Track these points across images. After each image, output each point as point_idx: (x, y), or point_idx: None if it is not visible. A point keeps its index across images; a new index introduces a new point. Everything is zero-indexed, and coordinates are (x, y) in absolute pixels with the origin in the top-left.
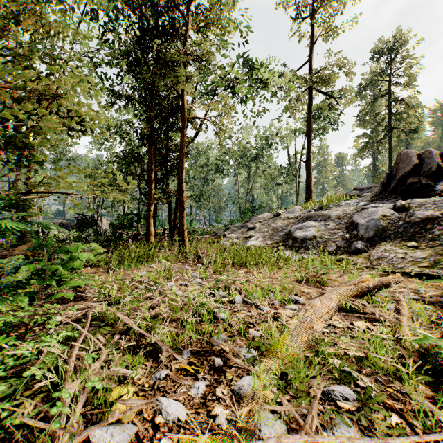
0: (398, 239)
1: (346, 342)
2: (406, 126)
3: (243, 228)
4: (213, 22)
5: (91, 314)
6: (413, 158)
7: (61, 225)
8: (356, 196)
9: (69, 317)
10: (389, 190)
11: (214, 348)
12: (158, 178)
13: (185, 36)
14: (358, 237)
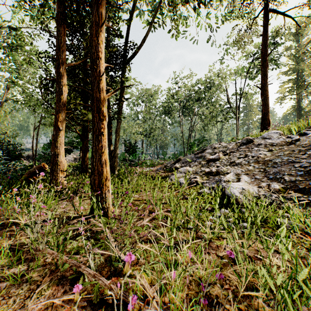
0: None
1: None
2: None
3: (200, 159)
4: None
5: None
6: None
7: (26, 157)
8: None
9: None
10: None
11: None
12: (81, 85)
13: None
14: None
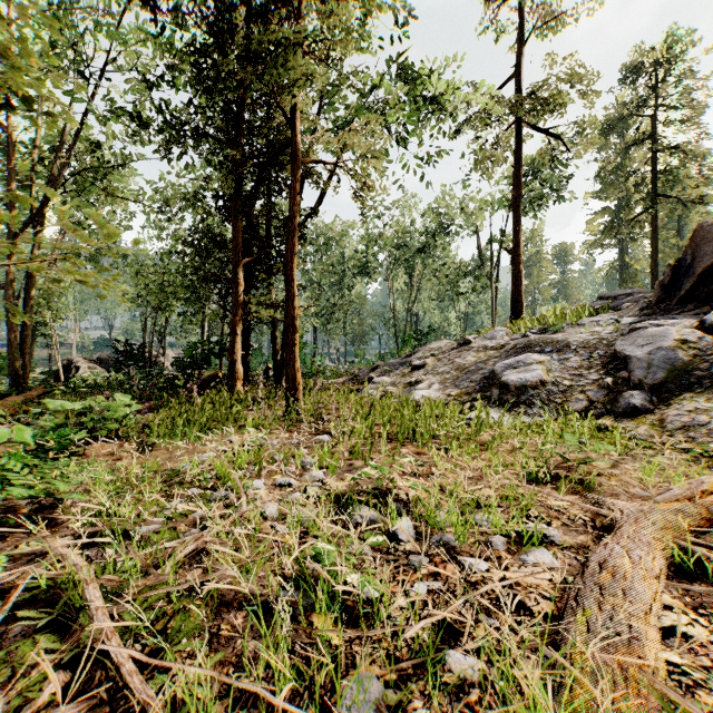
0: None
1: None
2: (682, 192)
3: (404, 366)
4: None
5: (23, 586)
6: None
7: (98, 361)
8: (608, 310)
9: None
10: (679, 295)
11: None
12: (251, 276)
13: (297, 10)
14: (632, 382)
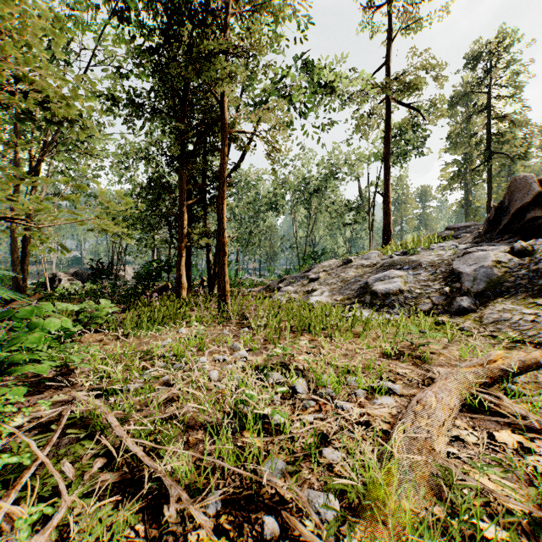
0: (521, 295)
1: (498, 481)
2: (510, 149)
3: (304, 278)
4: (264, 5)
5: (67, 416)
6: (533, 185)
7: (75, 275)
8: (452, 238)
9: (38, 417)
10: (499, 228)
11: (264, 491)
12: (192, 213)
13: (226, 23)
14: (463, 291)
